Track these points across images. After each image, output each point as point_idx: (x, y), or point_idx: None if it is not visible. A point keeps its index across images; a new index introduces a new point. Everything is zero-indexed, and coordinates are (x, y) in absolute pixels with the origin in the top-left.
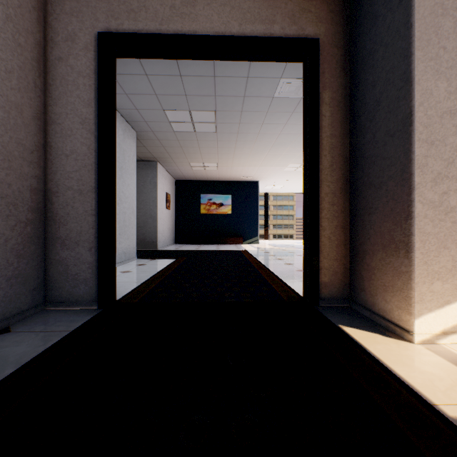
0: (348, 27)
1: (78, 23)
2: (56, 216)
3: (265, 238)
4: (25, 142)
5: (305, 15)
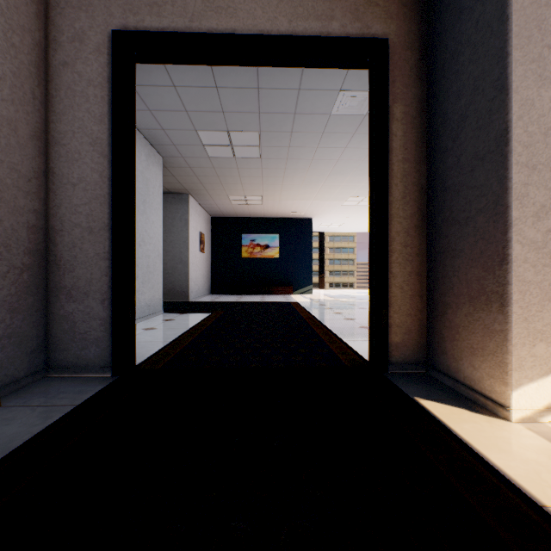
0: (424, 24)
1: (88, 19)
2: (60, 260)
3: (320, 288)
4: (20, 167)
5: (372, 9)
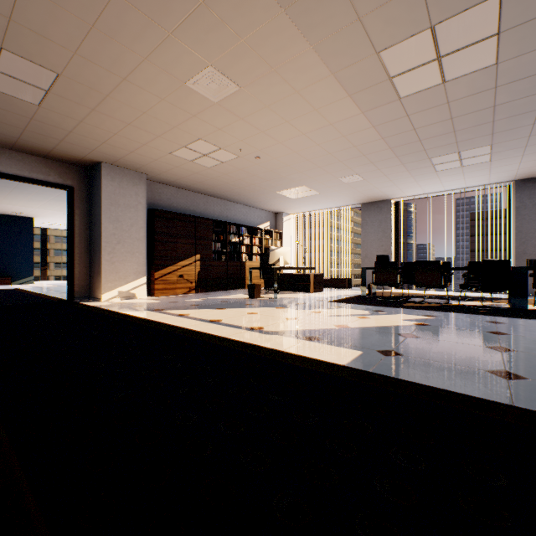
0: (89, 184)
1: None
2: None
3: (44, 279)
4: None
5: (68, 175)
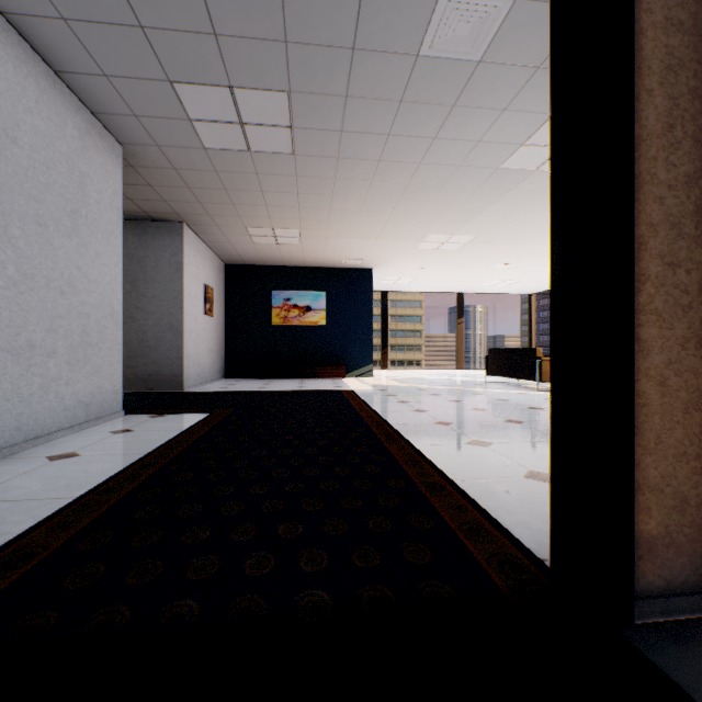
0: None
1: None
2: None
3: (383, 367)
4: None
5: None
